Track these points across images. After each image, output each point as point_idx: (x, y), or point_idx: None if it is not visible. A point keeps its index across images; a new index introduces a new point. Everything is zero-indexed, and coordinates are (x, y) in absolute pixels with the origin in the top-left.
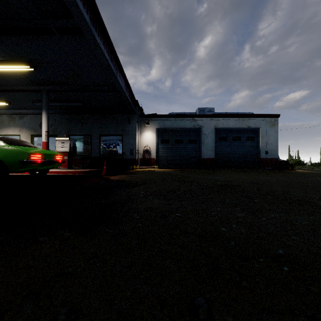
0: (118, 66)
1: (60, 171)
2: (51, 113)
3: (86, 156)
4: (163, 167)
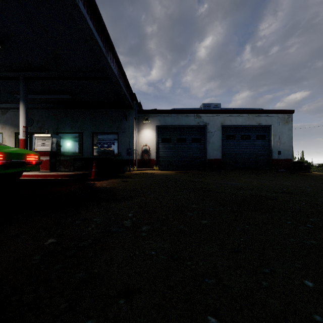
0: (109, 45)
1: (39, 175)
2: (37, 107)
3: (76, 156)
4: (164, 169)
